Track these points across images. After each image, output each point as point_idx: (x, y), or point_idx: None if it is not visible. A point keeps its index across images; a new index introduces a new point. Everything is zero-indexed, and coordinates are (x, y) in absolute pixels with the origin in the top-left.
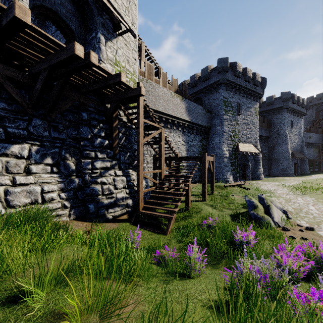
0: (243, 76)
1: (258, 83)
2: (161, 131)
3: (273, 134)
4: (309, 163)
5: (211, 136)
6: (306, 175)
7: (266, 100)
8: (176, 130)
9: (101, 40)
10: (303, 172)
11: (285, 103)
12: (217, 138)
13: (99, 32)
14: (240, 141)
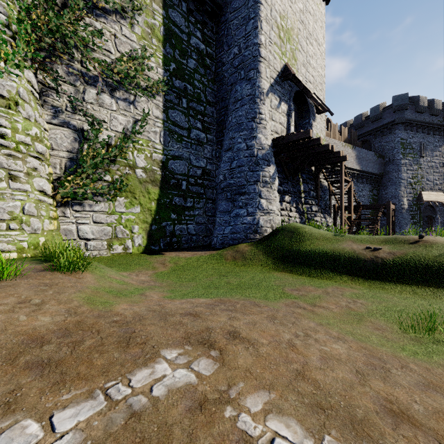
0: (428, 110)
1: None
2: (351, 184)
3: None
4: None
5: (383, 184)
6: None
7: None
8: None
9: (313, 124)
10: None
11: None
12: (392, 186)
13: (311, 119)
14: (425, 188)
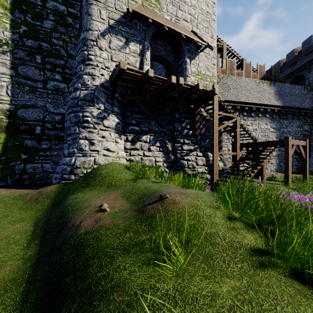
0: None
1: None
2: (236, 120)
3: None
4: None
5: None
6: None
7: None
8: (262, 118)
9: (187, 62)
10: None
11: None
12: None
13: (186, 57)
14: None
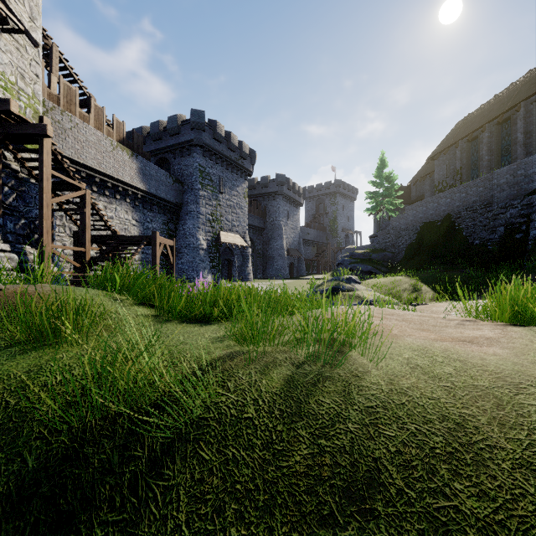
0: (227, 143)
1: (246, 155)
2: (86, 193)
3: (268, 225)
4: (306, 264)
5: (182, 217)
6: (301, 277)
7: (261, 181)
8: (121, 202)
9: None
10: (300, 274)
11: (280, 188)
12: (190, 221)
13: None
14: (224, 228)
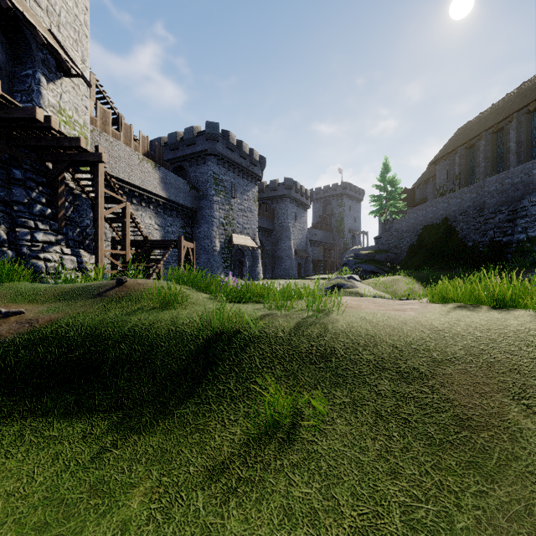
0: (238, 151)
1: (256, 162)
2: (126, 205)
3: (277, 227)
4: (313, 264)
5: (197, 221)
6: (308, 277)
7: (270, 184)
8: (146, 209)
9: (42, 82)
10: (307, 273)
11: (288, 191)
12: (205, 224)
13: (39, 71)
14: (236, 231)
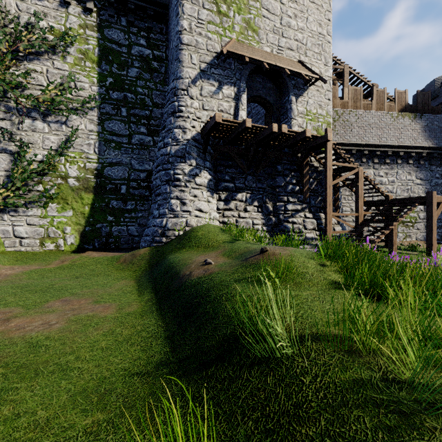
0: None
1: None
2: (358, 171)
3: None
4: None
5: None
6: None
7: None
8: (403, 165)
9: (292, 101)
10: None
11: None
12: None
13: (291, 94)
14: None
